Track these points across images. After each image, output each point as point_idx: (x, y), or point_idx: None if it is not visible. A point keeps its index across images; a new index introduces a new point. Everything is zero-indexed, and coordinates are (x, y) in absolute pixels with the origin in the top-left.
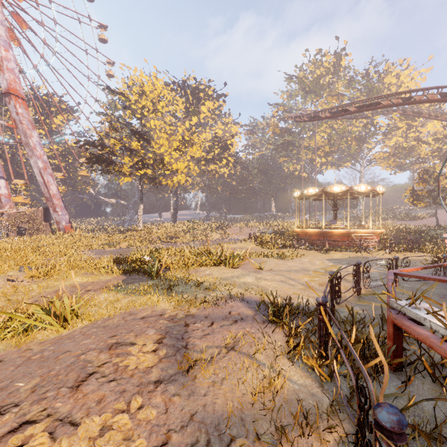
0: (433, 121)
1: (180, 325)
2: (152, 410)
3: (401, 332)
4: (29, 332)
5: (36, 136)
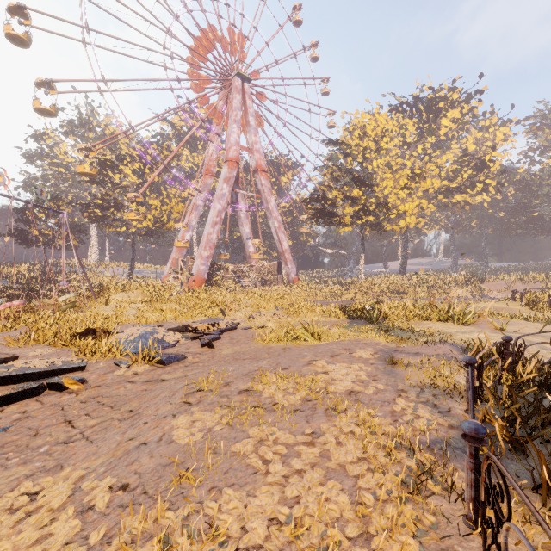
0: None
1: (391, 350)
2: (369, 368)
3: None
4: (299, 339)
5: (273, 200)
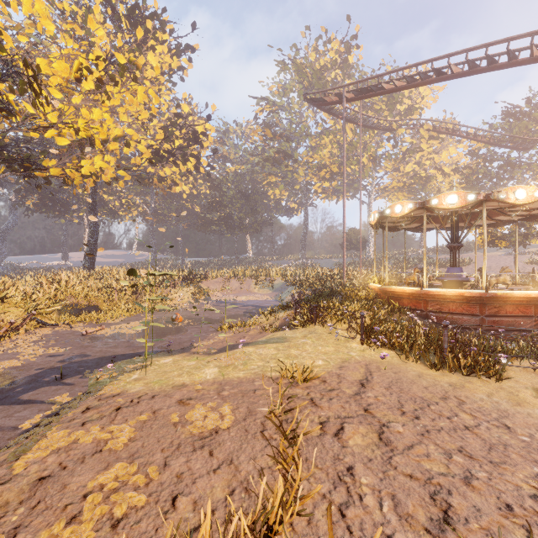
0: (448, 149)
1: None
2: None
3: None
4: None
5: None
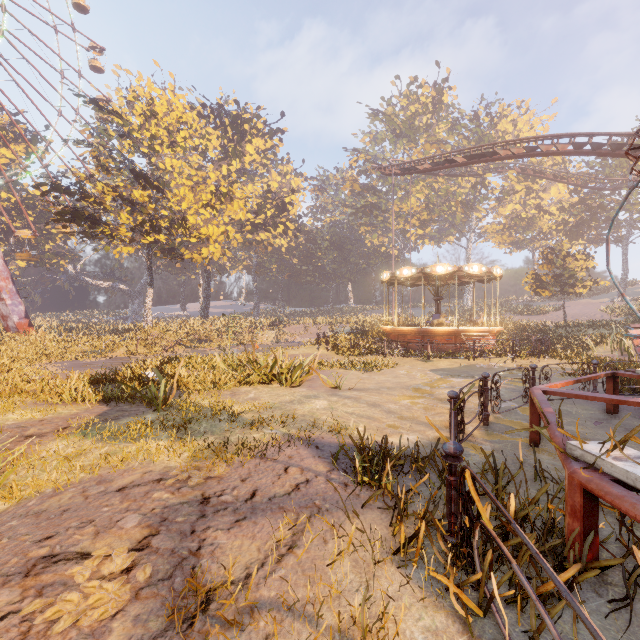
0: (557, 185)
1: (192, 502)
2: None
3: (596, 503)
4: None
5: None
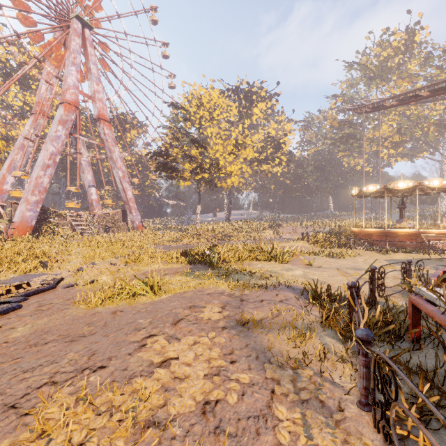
0: None
1: (237, 300)
2: (222, 339)
3: (419, 311)
4: (135, 296)
5: (117, 151)
